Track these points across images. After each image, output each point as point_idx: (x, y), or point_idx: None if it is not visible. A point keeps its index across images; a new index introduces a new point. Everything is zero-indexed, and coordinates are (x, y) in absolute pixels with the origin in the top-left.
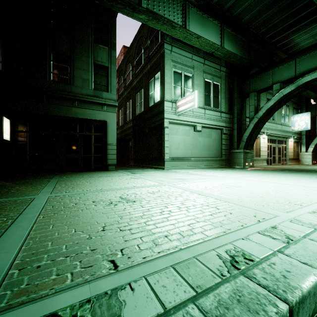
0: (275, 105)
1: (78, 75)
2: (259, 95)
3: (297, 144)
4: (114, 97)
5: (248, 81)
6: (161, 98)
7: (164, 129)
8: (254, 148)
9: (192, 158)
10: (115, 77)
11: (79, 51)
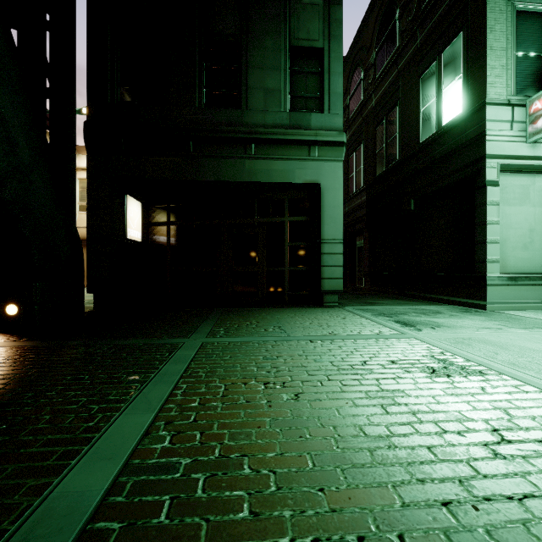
0: None
1: (255, 84)
2: None
3: None
4: (336, 122)
5: None
6: (470, 104)
7: (485, 188)
8: None
9: None
10: (339, 71)
11: (258, 27)
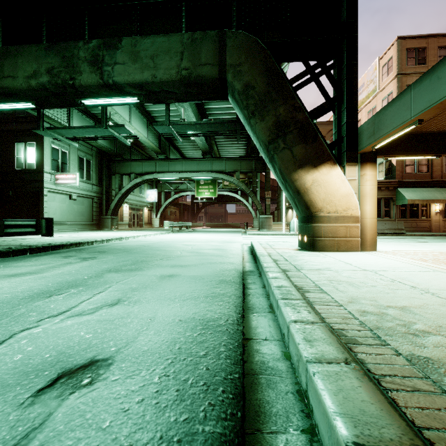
0: (132, 187)
1: None
2: (122, 177)
3: (151, 212)
4: None
5: (114, 164)
6: (39, 168)
7: (44, 196)
8: (119, 215)
9: (69, 223)
10: None
11: None
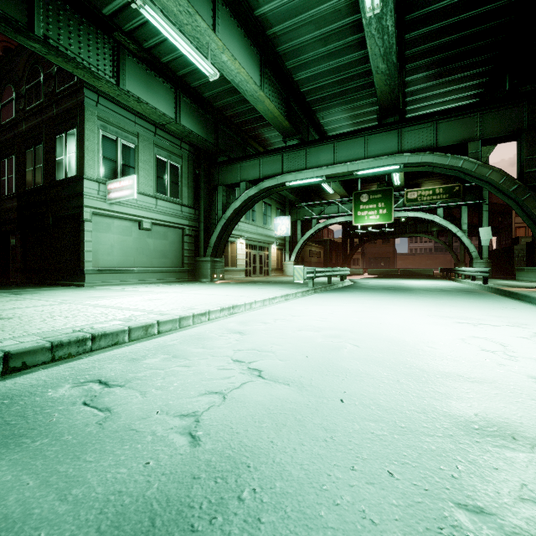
0: (242, 206)
1: None
2: (229, 191)
3: (282, 252)
4: None
5: (217, 170)
6: (79, 173)
7: (84, 222)
8: (229, 256)
9: (136, 269)
10: None
11: None
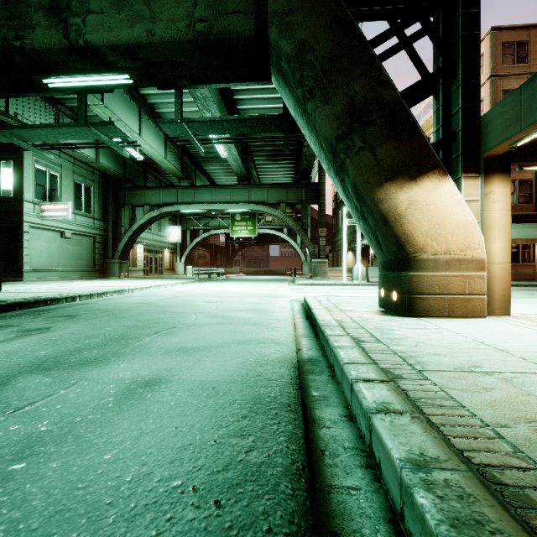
0: (146, 223)
1: None
2: (134, 209)
3: (174, 255)
4: None
5: (124, 192)
6: (17, 196)
7: (24, 234)
8: (130, 258)
9: (60, 269)
10: None
11: None
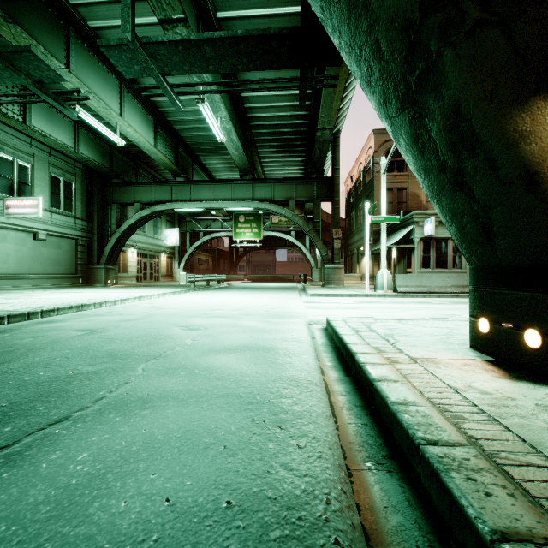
0: (136, 223)
1: None
2: (123, 208)
3: (172, 260)
4: None
5: (111, 188)
6: None
7: None
8: (121, 263)
9: (32, 276)
10: None
11: None
